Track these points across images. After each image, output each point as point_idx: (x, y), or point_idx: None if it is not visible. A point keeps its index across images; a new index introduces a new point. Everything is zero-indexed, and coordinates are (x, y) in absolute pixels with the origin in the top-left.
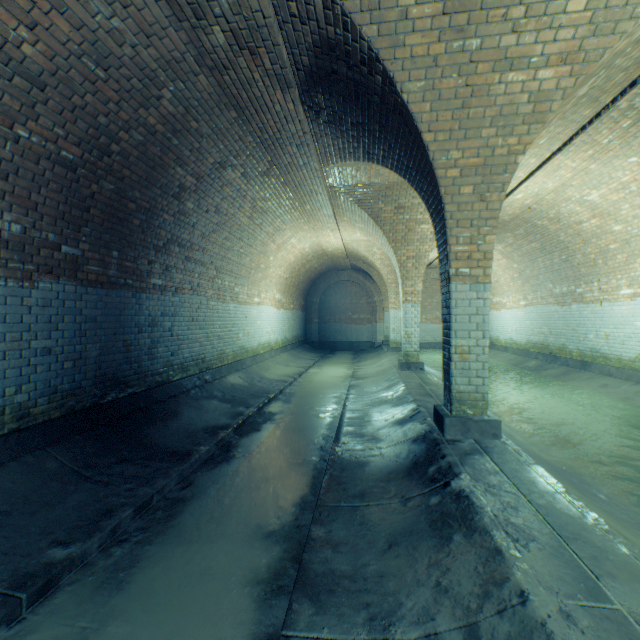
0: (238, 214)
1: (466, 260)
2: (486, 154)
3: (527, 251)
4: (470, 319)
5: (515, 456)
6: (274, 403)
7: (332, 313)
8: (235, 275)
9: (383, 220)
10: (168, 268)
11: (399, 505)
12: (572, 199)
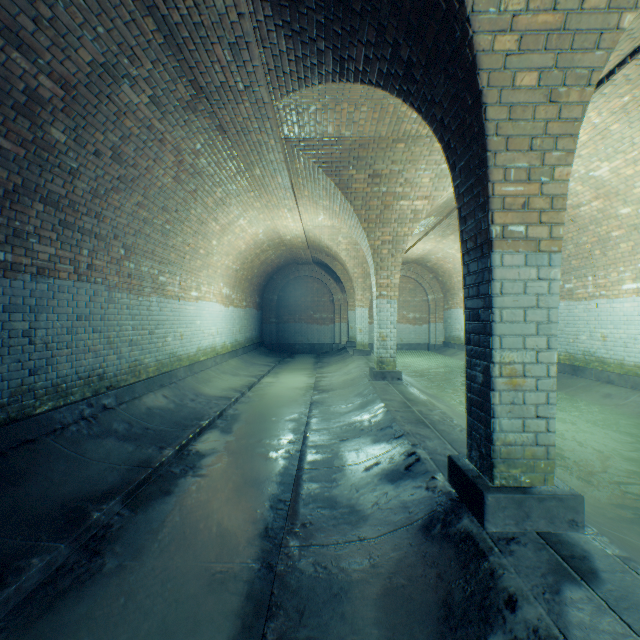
0: (155, 169)
1: (520, 210)
2: (570, 5)
3: None
4: (526, 315)
5: None
6: (207, 434)
7: (292, 312)
8: (159, 259)
9: (354, 192)
10: (20, 234)
11: None
12: (575, 175)
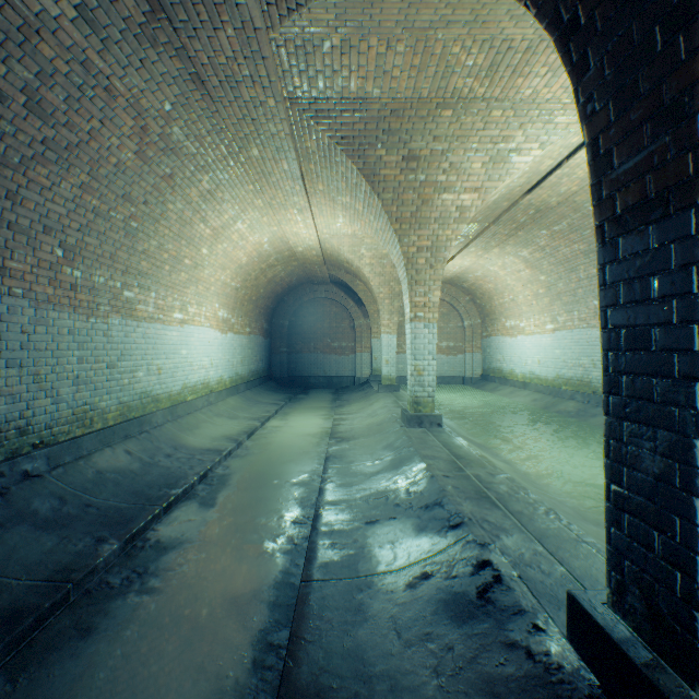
0: (105, 136)
1: None
2: None
3: (565, 256)
4: None
5: None
6: (179, 510)
7: (306, 340)
8: (123, 267)
9: (383, 181)
10: None
11: None
12: None
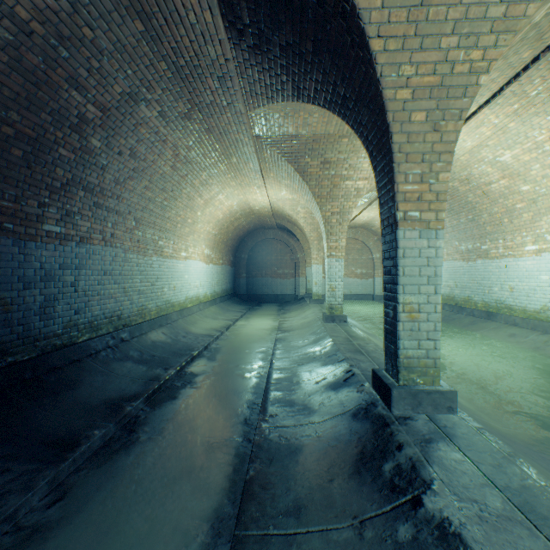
0: (159, 161)
1: (416, 202)
2: (444, 71)
3: None
4: (420, 271)
5: (486, 442)
6: (197, 361)
7: (259, 268)
8: (159, 228)
9: (309, 175)
10: (70, 214)
11: (352, 535)
12: (485, 160)
